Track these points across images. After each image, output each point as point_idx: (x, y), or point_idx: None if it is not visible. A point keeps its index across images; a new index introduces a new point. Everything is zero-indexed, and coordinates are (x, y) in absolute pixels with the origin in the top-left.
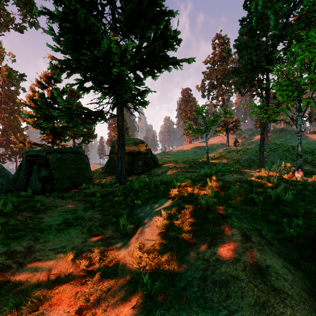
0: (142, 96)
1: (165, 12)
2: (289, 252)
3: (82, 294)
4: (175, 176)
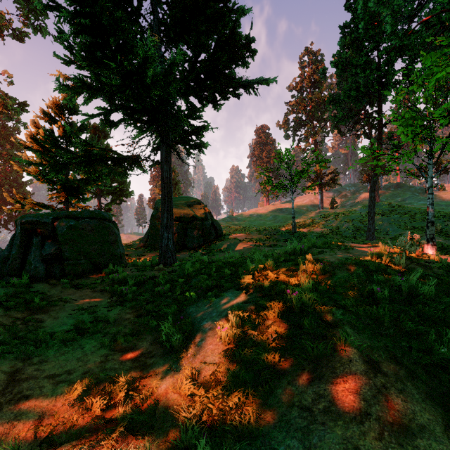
0: (198, 135)
1: (233, 9)
2: (446, 391)
3: None
4: (247, 252)
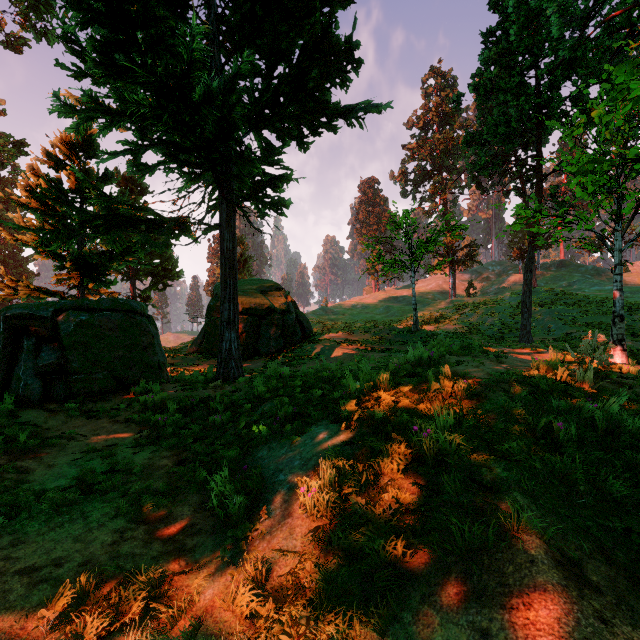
0: (277, 188)
1: (327, 0)
2: None
3: None
4: (348, 359)
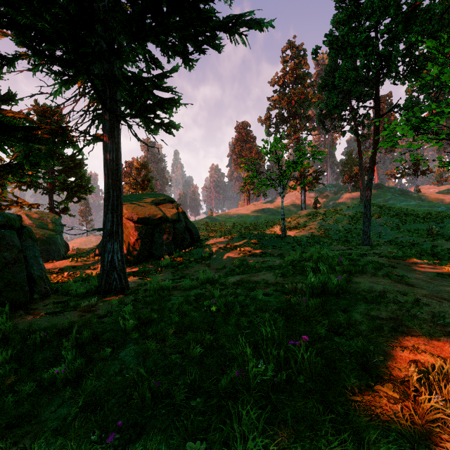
0: (165, 109)
1: None
2: None
3: None
4: (229, 263)
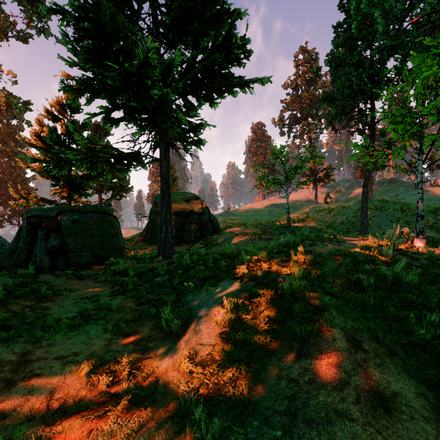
0: (196, 132)
1: (229, 11)
2: (422, 367)
3: (98, 433)
4: (243, 245)
